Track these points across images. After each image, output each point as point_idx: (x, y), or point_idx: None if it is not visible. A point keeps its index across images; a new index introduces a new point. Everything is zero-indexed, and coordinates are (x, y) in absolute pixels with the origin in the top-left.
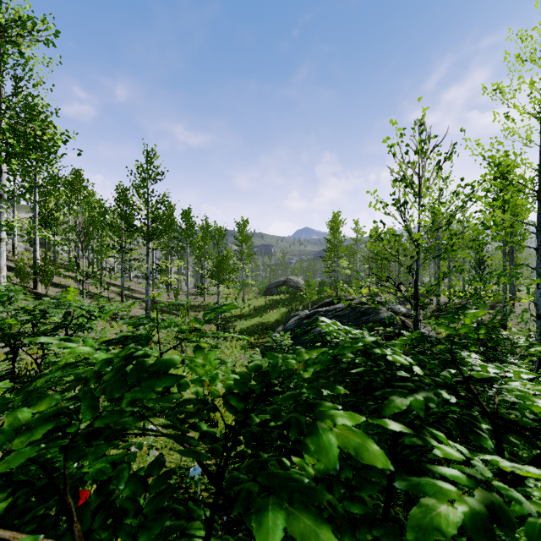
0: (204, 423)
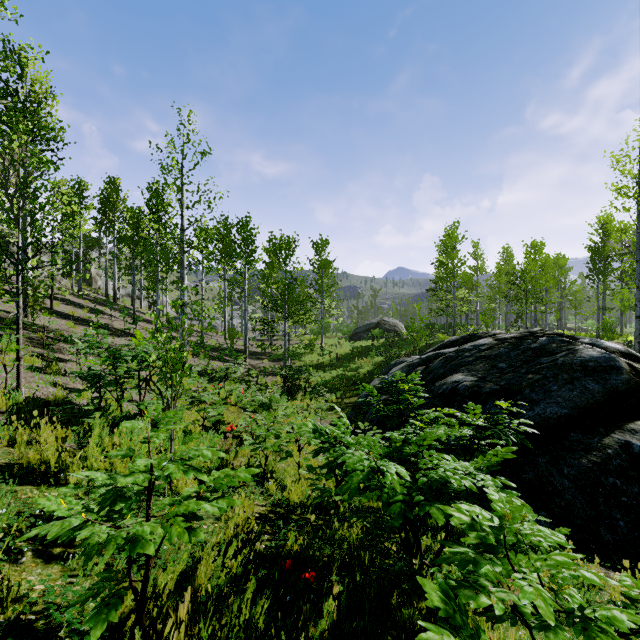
0: None
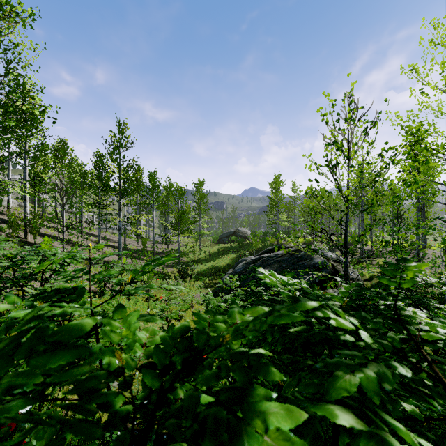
0: (121, 396)
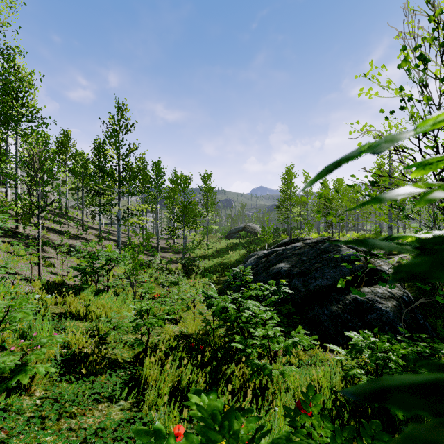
0: None
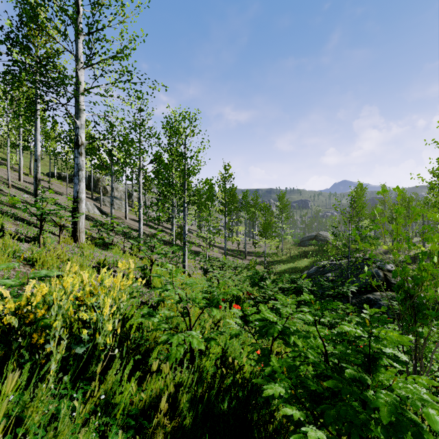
0: None
